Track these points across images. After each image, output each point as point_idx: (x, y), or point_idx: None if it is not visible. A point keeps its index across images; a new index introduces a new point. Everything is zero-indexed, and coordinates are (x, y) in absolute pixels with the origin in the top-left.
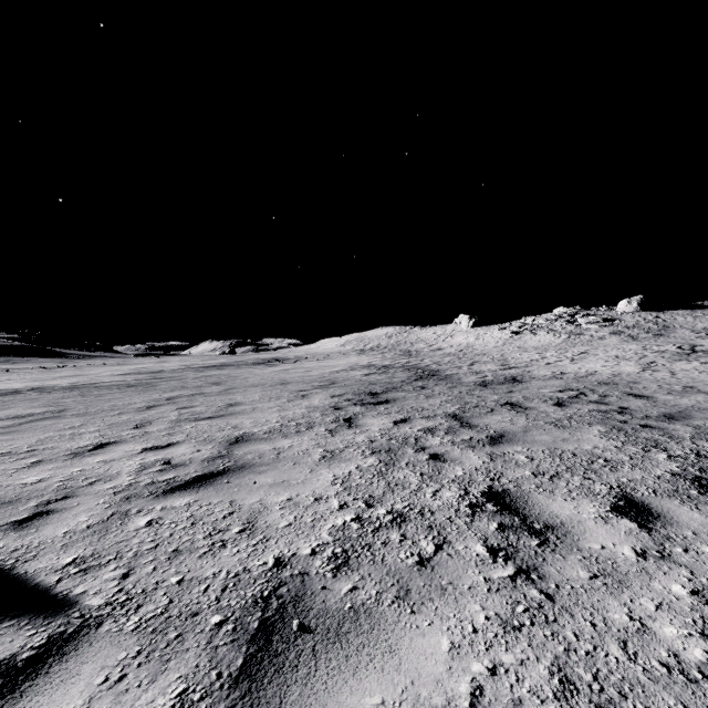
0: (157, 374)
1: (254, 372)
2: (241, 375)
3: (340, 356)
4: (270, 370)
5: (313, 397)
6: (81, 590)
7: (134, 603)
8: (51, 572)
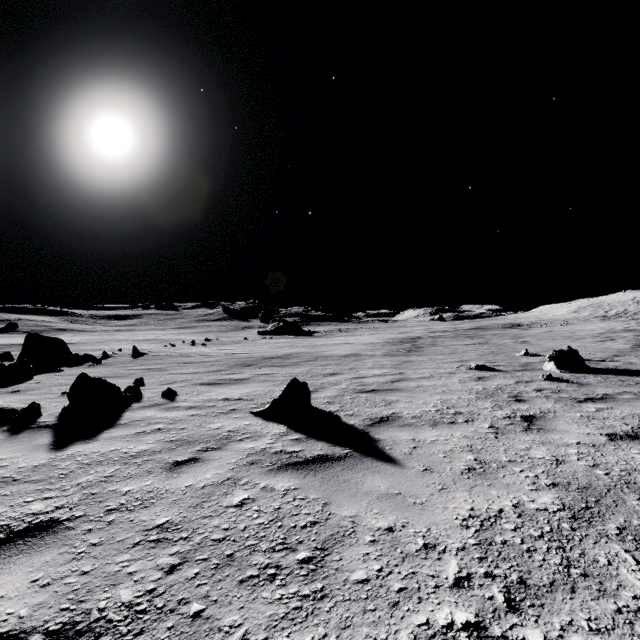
0: (455, 332)
1: (525, 332)
2: (522, 334)
3: (581, 322)
4: (534, 331)
5: (612, 344)
6: (622, 361)
7: (638, 362)
8: (608, 360)
